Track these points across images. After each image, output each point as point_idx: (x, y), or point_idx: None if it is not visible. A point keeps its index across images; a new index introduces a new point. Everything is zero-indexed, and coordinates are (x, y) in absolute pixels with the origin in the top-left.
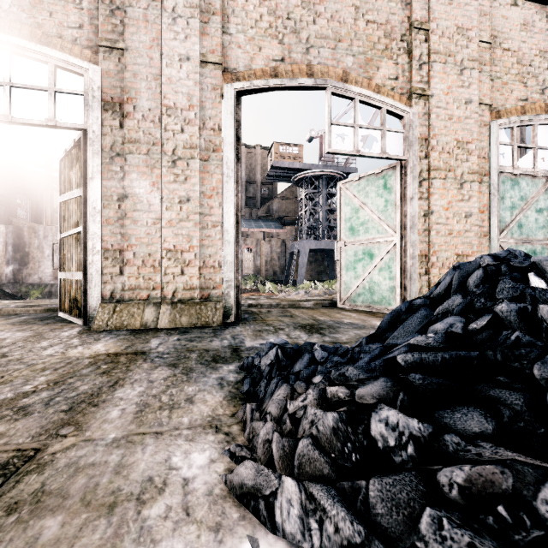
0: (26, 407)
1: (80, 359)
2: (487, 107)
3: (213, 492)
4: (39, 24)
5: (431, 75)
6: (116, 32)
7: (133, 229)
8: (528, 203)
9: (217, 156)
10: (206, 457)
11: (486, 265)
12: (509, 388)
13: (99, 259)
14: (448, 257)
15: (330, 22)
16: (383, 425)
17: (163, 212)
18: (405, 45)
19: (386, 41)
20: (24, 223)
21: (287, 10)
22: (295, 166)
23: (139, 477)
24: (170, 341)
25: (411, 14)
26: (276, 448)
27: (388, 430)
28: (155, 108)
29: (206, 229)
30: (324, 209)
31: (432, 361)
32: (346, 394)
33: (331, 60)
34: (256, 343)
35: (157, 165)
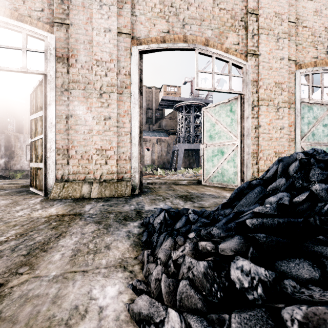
0: None
1: (39, 218)
2: (293, 62)
3: (119, 318)
4: (17, 8)
5: (259, 42)
6: (65, 13)
7: (75, 136)
8: (318, 120)
9: (127, 91)
10: (116, 290)
11: (301, 159)
12: (327, 245)
13: (54, 155)
14: (269, 153)
15: (197, 9)
16: (239, 271)
17: (94, 126)
18: (243, 24)
19: (232, 21)
20: (11, 133)
21: (171, 1)
22: (176, 99)
23: (68, 306)
24: (98, 206)
25: (247, 5)
26: (164, 285)
27: (243, 275)
28: (89, 61)
29: (121, 136)
30: (193, 125)
31: (271, 224)
32: (212, 247)
33: (198, 32)
34: (151, 208)
35: (90, 96)
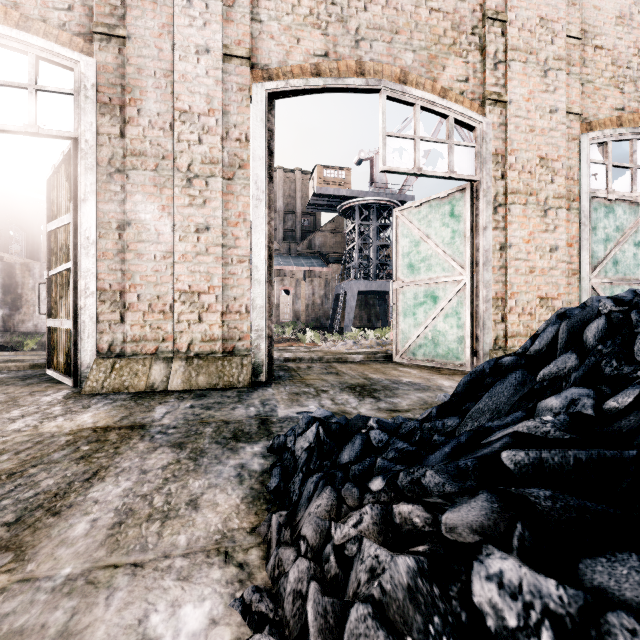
0: None
1: (55, 436)
2: (576, 117)
3: None
4: (17, 3)
5: (508, 77)
6: (116, 15)
7: (137, 265)
8: (625, 235)
9: (243, 173)
10: (205, 614)
11: (610, 312)
12: None
13: (94, 303)
14: (529, 300)
15: (384, 9)
16: (494, 586)
17: (175, 244)
18: (477, 40)
19: (454, 34)
20: (17, 260)
21: None
22: (342, 193)
23: None
24: (181, 408)
25: (484, 2)
26: (314, 612)
27: (503, 596)
28: (165, 112)
29: (231, 265)
30: (376, 244)
31: (560, 465)
32: (425, 520)
33: (387, 56)
34: (291, 412)
35: (168, 184)
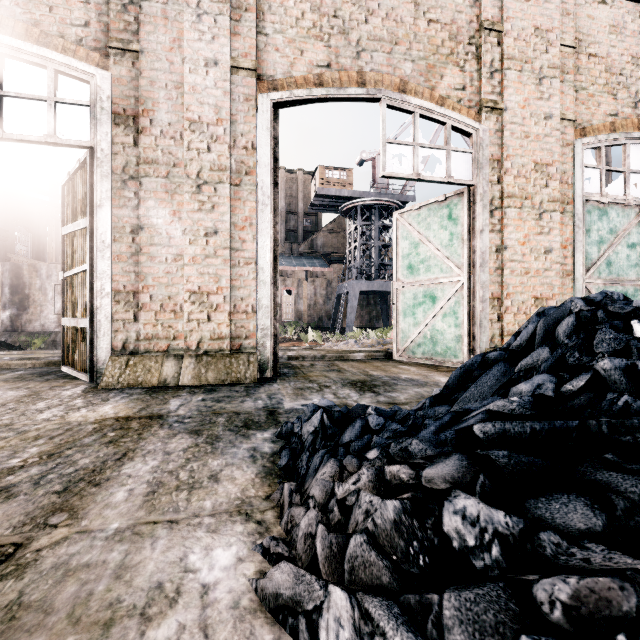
0: (10, 487)
1: (82, 424)
2: (570, 123)
3: (240, 604)
4: (37, 21)
5: (504, 85)
6: (130, 31)
7: (149, 267)
8: (619, 237)
9: (250, 180)
10: (232, 555)
11: (579, 311)
12: (620, 469)
13: (109, 303)
14: (524, 300)
15: (384, 21)
16: (459, 518)
17: (185, 247)
18: (474, 50)
19: (451, 44)
20: (24, 261)
21: (334, 7)
22: (343, 194)
23: (145, 583)
24: (194, 401)
25: (481, 13)
26: (322, 545)
27: (465, 525)
28: (176, 122)
29: (238, 266)
30: (377, 244)
31: (519, 433)
32: (410, 475)
33: (387, 66)
34: (297, 404)
35: (179, 191)
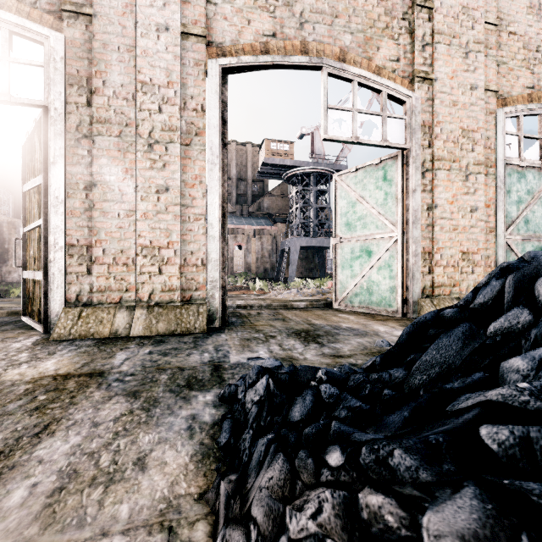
0: None
1: (15, 384)
2: (493, 94)
3: None
4: None
5: (434, 57)
6: None
7: (102, 222)
8: (535, 197)
9: (200, 140)
10: None
11: None
12: None
13: (62, 257)
14: (452, 254)
15: None
16: None
17: (137, 203)
18: (407, 24)
19: (387, 19)
20: (5, 219)
21: None
22: (286, 163)
23: None
24: (140, 355)
25: None
26: None
27: None
28: (128, 84)
29: (188, 222)
30: (315, 206)
31: None
32: (401, 520)
33: (328, 37)
34: (243, 358)
35: (131, 149)
